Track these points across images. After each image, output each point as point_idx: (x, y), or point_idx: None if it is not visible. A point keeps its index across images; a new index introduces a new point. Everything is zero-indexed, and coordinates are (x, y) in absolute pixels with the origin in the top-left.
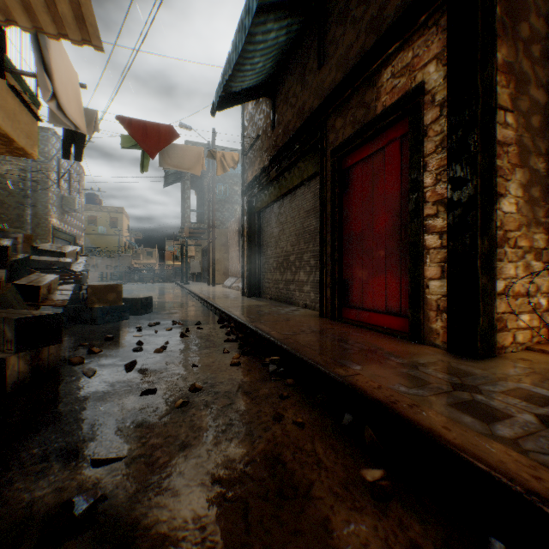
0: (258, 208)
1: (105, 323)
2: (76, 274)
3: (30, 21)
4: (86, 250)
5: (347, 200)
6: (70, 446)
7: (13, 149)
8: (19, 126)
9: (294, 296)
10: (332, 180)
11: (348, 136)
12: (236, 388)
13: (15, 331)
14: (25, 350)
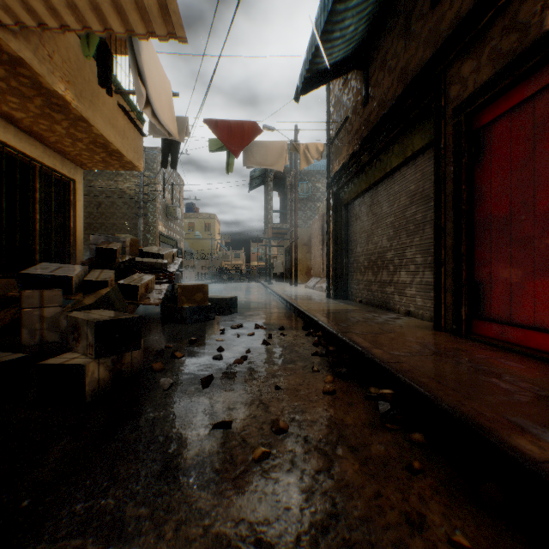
0: (345, 200)
1: (193, 323)
2: (169, 275)
3: (122, 25)
4: (185, 253)
5: (480, 172)
6: (116, 508)
7: (123, 164)
8: (126, 142)
9: (392, 300)
10: (454, 148)
11: (484, 81)
12: (334, 434)
13: (94, 335)
14: (104, 355)
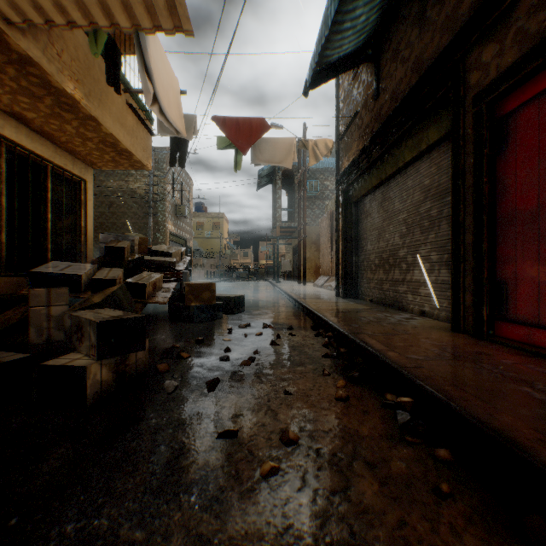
0: (355, 197)
1: (200, 322)
2: (177, 273)
3: (128, 20)
4: (195, 251)
5: (503, 163)
6: (110, 531)
7: (132, 163)
8: (135, 141)
9: (405, 300)
10: (474, 139)
11: (509, 65)
12: (349, 448)
13: (96, 335)
14: (106, 357)
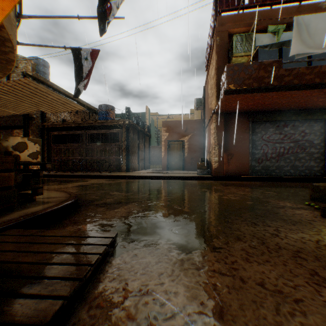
0: None
1: None
2: None
3: None
4: None
5: None
6: None
7: None
8: None
9: None
10: None
11: None
12: None
13: None
14: None
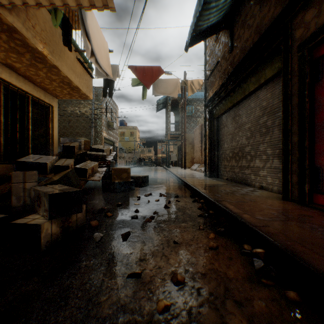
0: (217, 114)
1: (121, 192)
2: (107, 162)
3: (74, 1)
4: (119, 149)
5: (320, 88)
6: None
7: (80, 95)
8: (82, 81)
9: (249, 179)
10: (299, 73)
11: None
12: (221, 288)
13: (48, 203)
14: (55, 217)
